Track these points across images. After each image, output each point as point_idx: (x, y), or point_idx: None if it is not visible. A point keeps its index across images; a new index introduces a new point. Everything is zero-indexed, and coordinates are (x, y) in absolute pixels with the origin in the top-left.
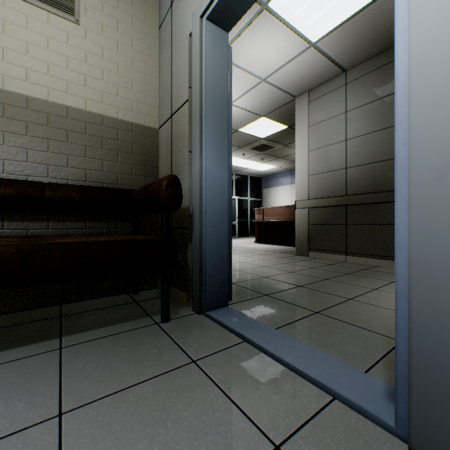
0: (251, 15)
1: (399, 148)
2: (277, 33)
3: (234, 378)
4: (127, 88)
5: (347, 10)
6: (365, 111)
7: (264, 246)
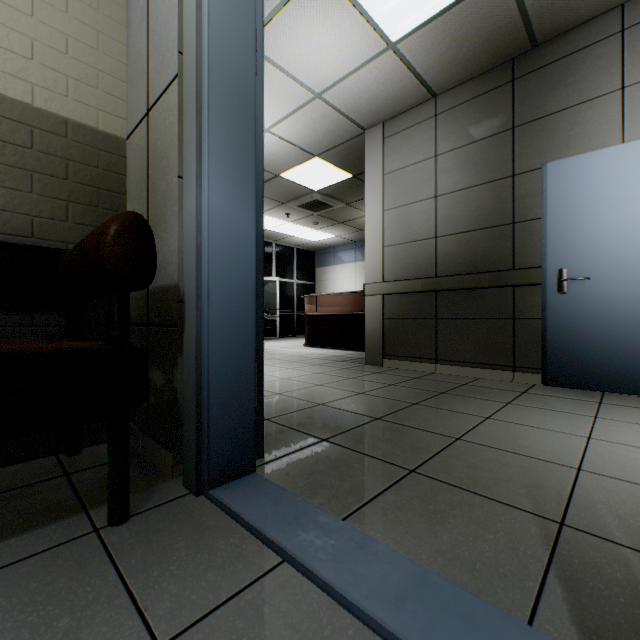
0: None
1: None
2: (340, 16)
3: None
4: (55, 50)
5: None
6: (462, 156)
7: (319, 351)
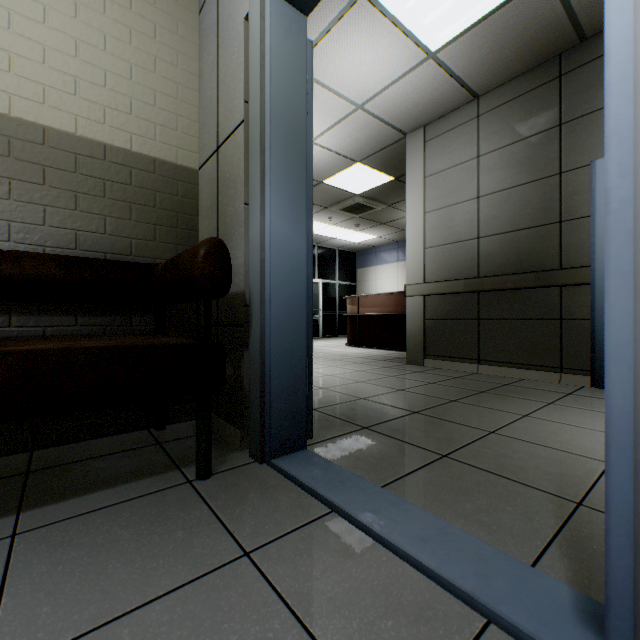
0: (342, 4)
1: (613, 182)
2: (380, 35)
3: (315, 586)
4: (147, 104)
5: (483, 4)
6: (505, 156)
7: (360, 351)
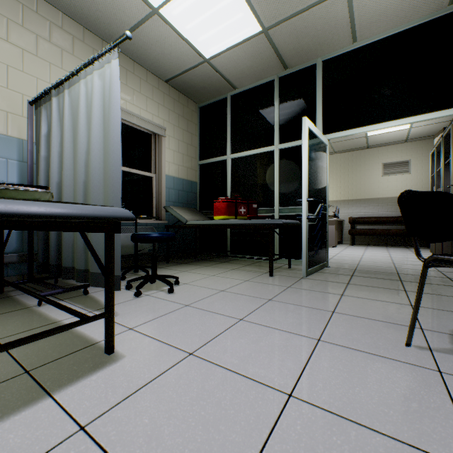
0: None
1: None
2: None
3: None
4: (425, 185)
5: None
6: None
7: None
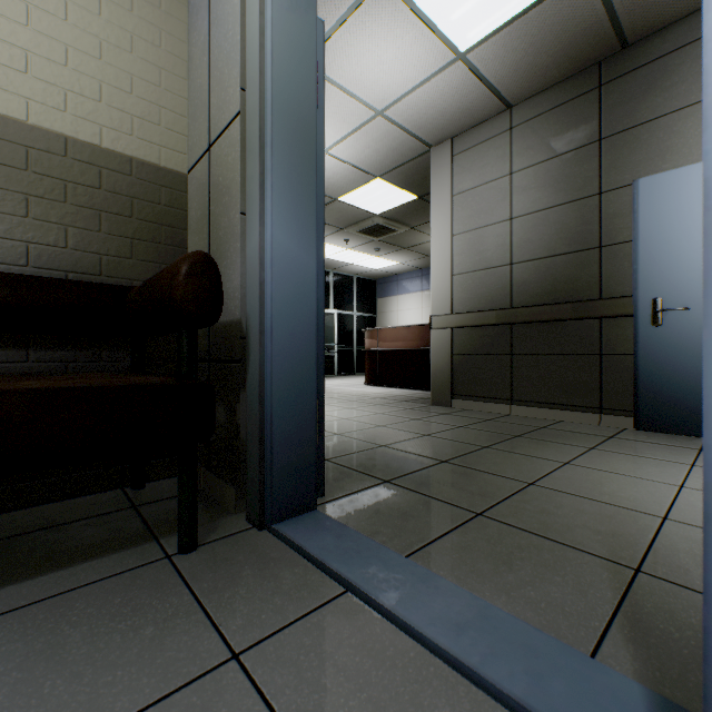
0: None
1: None
2: (403, 29)
3: (324, 700)
4: (121, 90)
5: None
6: (541, 173)
7: (380, 390)
